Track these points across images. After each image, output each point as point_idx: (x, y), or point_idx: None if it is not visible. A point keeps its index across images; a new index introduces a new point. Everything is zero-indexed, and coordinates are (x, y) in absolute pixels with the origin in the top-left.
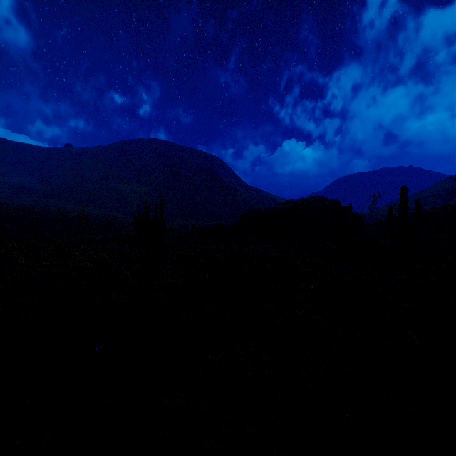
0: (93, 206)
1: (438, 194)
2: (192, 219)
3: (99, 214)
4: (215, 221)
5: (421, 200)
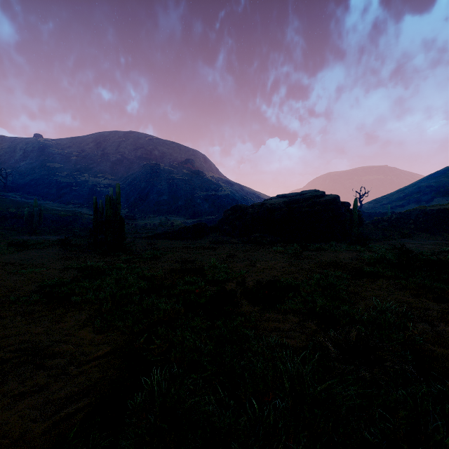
0: (60, 201)
1: (423, 191)
2: (172, 215)
3: (64, 210)
4: (196, 218)
5: (406, 197)
